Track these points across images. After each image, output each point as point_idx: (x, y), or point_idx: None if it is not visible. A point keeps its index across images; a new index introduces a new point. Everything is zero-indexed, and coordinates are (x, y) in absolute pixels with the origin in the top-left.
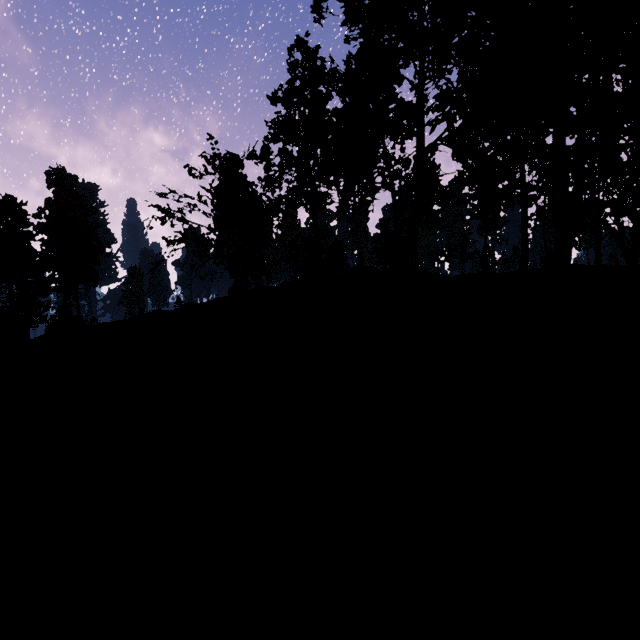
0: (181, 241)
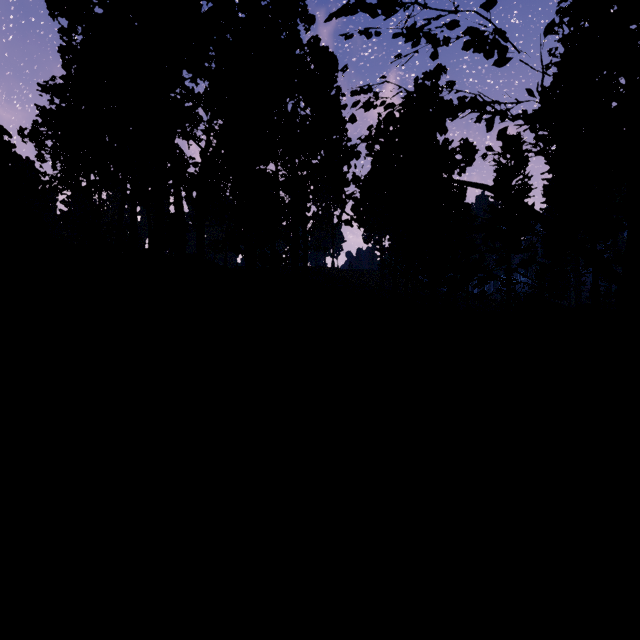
0: None
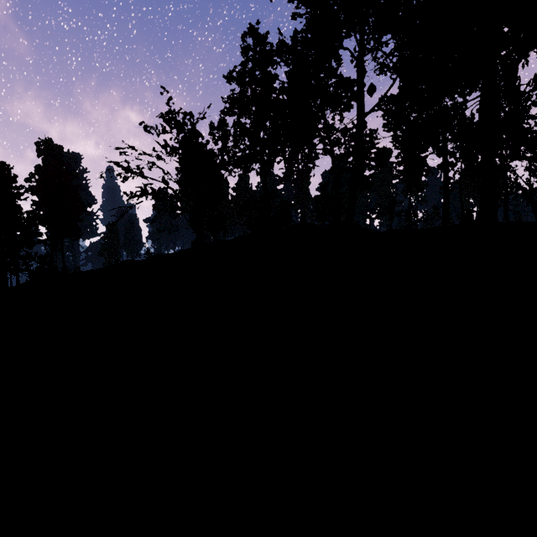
0: (140, 196)
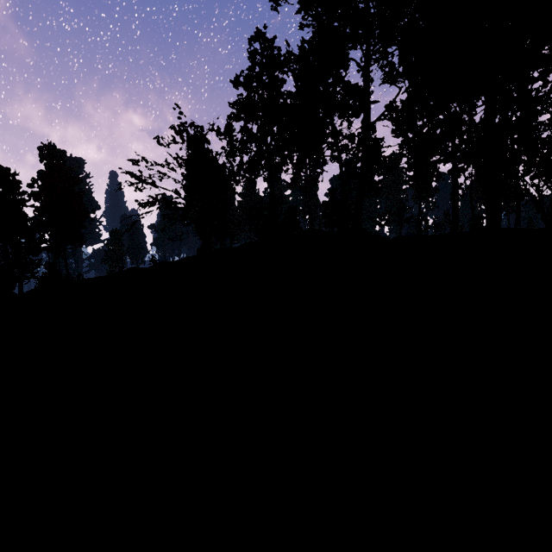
0: (152, 205)
